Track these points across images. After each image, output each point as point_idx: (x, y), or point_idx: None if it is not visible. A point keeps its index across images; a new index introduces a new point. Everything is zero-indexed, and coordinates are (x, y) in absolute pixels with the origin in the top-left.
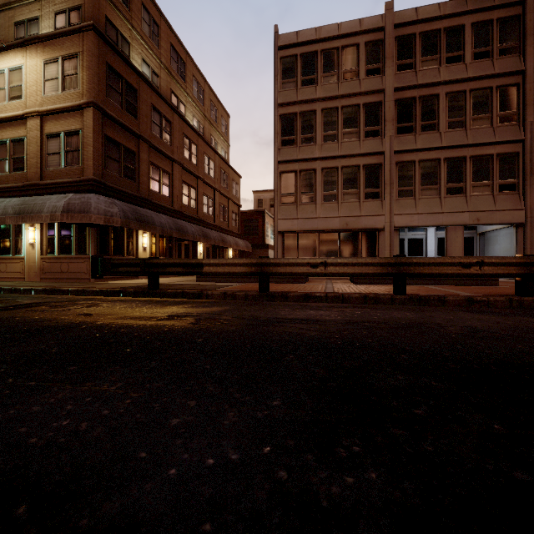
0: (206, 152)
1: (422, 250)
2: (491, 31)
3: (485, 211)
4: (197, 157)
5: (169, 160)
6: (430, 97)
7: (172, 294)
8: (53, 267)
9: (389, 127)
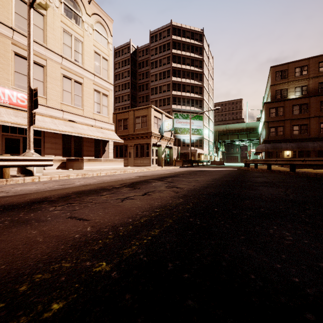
0: None
1: None
2: None
3: None
4: None
5: (307, 118)
6: None
7: None
8: None
9: None
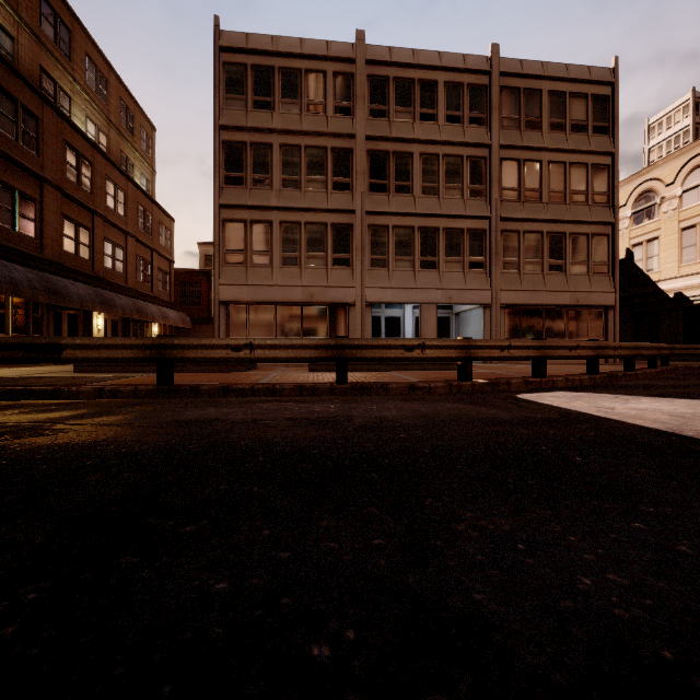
0: (110, 175)
1: (400, 331)
2: (462, 95)
3: (456, 289)
4: (92, 181)
5: (35, 179)
6: (404, 154)
7: (3, 393)
8: None
9: (360, 181)
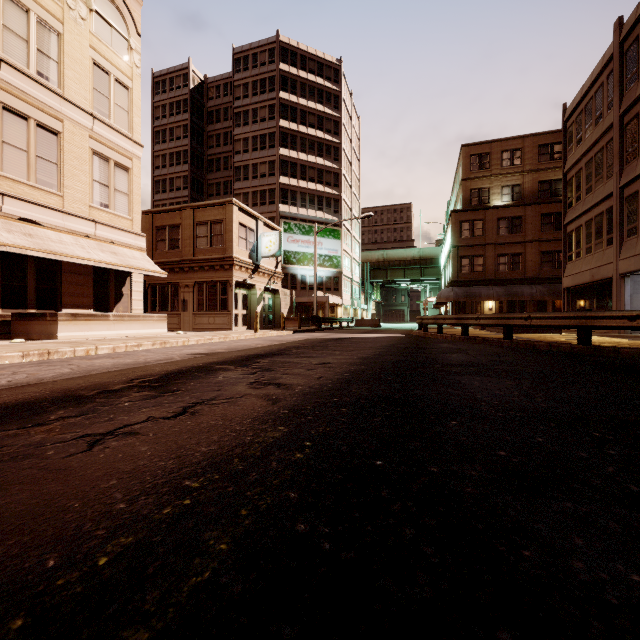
0: None
1: None
2: None
3: None
4: None
5: (521, 243)
6: None
7: None
8: None
9: (615, 162)
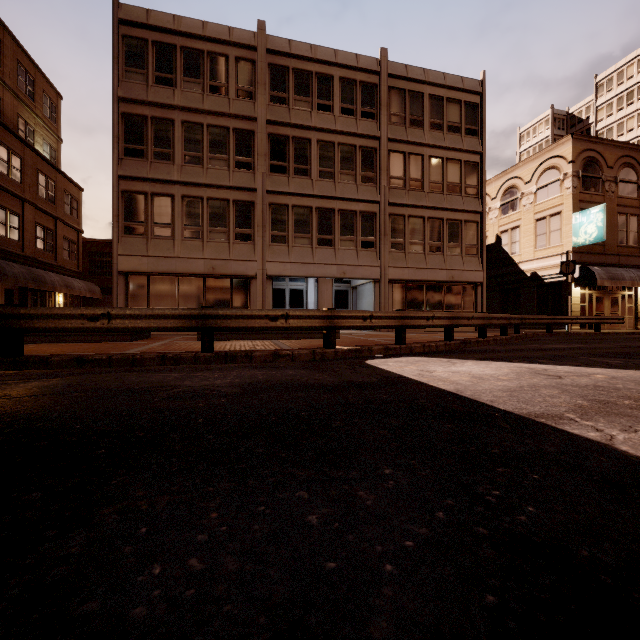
0: (2, 139)
1: (303, 302)
2: (356, 91)
3: (350, 265)
4: None
5: None
6: (303, 140)
7: None
8: None
9: (261, 162)
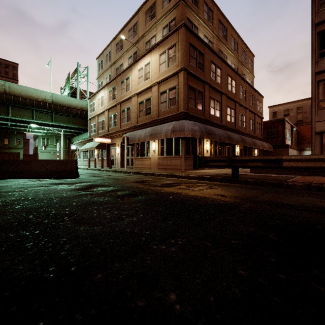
0: (240, 83)
1: None
2: None
3: None
4: (235, 88)
5: (219, 93)
6: None
7: (252, 182)
8: (163, 162)
9: None
